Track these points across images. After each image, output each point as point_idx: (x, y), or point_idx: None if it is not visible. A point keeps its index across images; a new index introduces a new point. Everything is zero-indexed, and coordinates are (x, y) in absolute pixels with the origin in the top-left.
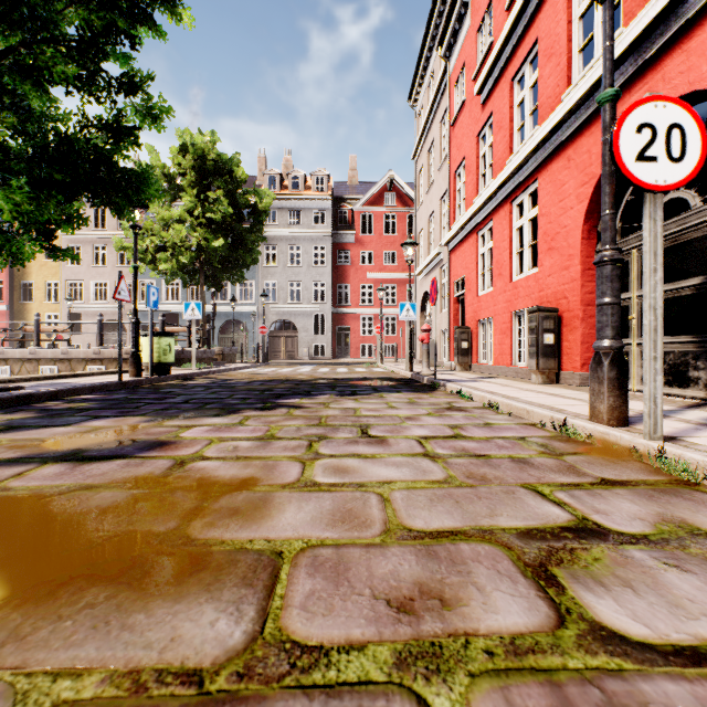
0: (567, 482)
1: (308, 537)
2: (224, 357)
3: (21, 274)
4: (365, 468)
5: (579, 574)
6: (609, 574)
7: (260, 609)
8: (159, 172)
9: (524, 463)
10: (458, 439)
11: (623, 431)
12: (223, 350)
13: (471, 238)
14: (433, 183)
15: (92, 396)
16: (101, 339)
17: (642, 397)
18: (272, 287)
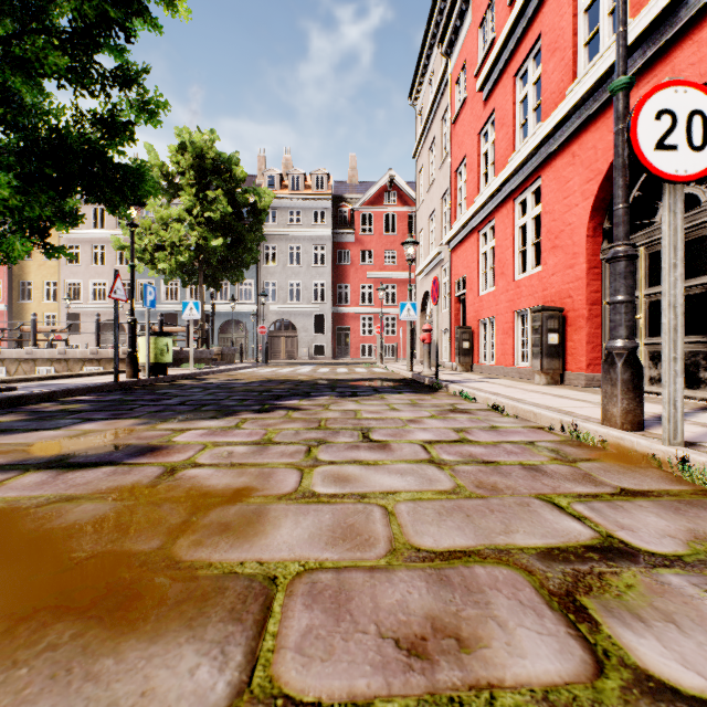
0: (584, 492)
1: (306, 558)
2: (223, 357)
3: (20, 274)
4: (367, 477)
5: (612, 606)
6: (646, 606)
7: (248, 651)
8: (158, 171)
9: (536, 470)
10: (465, 443)
11: (639, 436)
12: (222, 350)
13: (472, 236)
14: (434, 182)
15: (86, 397)
16: (98, 339)
17: (651, 398)
18: (271, 287)
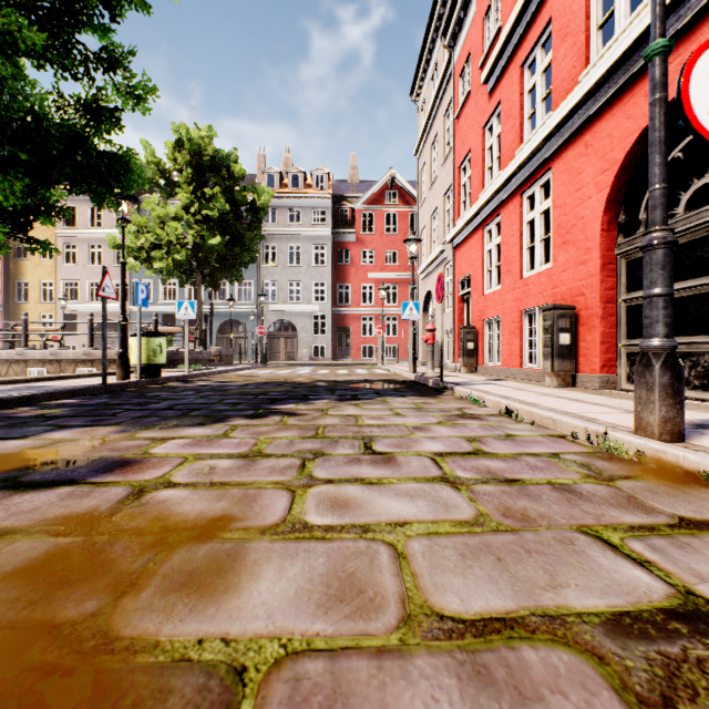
0: (636, 523)
1: (289, 633)
2: (222, 358)
3: (16, 274)
4: (370, 501)
5: None
6: None
7: None
8: (154, 168)
9: (569, 492)
10: (480, 456)
11: (684, 449)
12: (220, 351)
13: (477, 234)
14: (436, 179)
15: (70, 400)
16: (91, 340)
17: None
18: (271, 287)
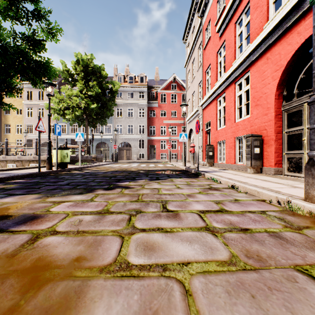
0: None
1: None
2: (97, 159)
3: (5, 121)
4: (166, 245)
5: None
6: None
7: None
8: (66, 73)
9: (280, 238)
10: (224, 213)
11: None
12: (96, 156)
13: (213, 102)
14: (194, 78)
15: (20, 180)
16: (36, 151)
17: None
18: (120, 127)
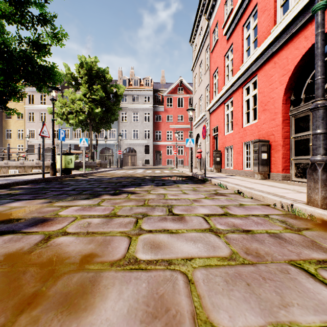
0: (320, 258)
1: None
2: (101, 165)
3: (6, 126)
4: (172, 244)
5: None
6: None
7: None
8: (70, 76)
9: (279, 238)
10: (228, 216)
11: None
12: (100, 162)
13: (221, 106)
14: (201, 81)
15: (25, 186)
16: (39, 156)
17: None
18: (124, 132)
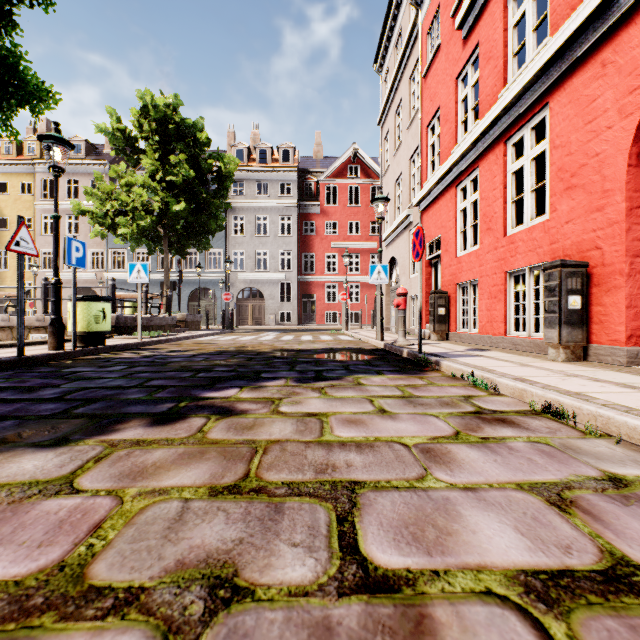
0: None
1: None
2: (188, 324)
3: None
4: None
5: None
6: None
7: None
8: (120, 136)
9: None
10: None
11: None
12: (186, 317)
13: (448, 193)
14: (401, 145)
15: None
16: (45, 305)
17: None
18: (240, 256)
